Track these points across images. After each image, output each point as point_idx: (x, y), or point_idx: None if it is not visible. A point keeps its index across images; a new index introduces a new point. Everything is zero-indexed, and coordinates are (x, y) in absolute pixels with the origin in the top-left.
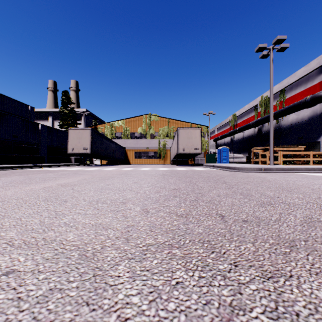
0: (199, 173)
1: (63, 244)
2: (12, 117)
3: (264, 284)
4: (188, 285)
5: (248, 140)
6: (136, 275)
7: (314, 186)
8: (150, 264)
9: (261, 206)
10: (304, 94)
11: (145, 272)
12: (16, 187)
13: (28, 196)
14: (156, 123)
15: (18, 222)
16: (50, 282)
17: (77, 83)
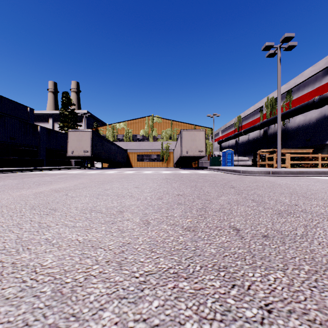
0: (204, 177)
1: (35, 273)
2: (10, 119)
3: None
4: None
5: (254, 143)
6: None
7: None
8: (148, 309)
9: (279, 215)
10: (312, 95)
11: (141, 325)
12: (5, 192)
13: (14, 204)
14: (159, 125)
15: None
16: None
17: (78, 84)
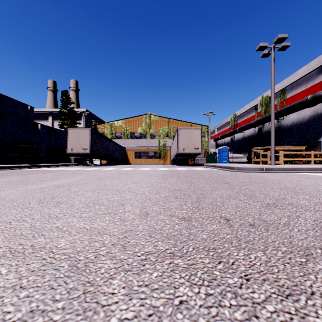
0: (200, 173)
1: (52, 253)
2: (11, 117)
3: (283, 303)
4: (194, 305)
5: (249, 140)
6: (133, 292)
7: (319, 187)
8: (149, 278)
9: (267, 208)
10: (305, 94)
11: (144, 288)
12: (11, 187)
13: (22, 198)
14: (156, 123)
15: (7, 226)
16: (32, 301)
17: (77, 83)
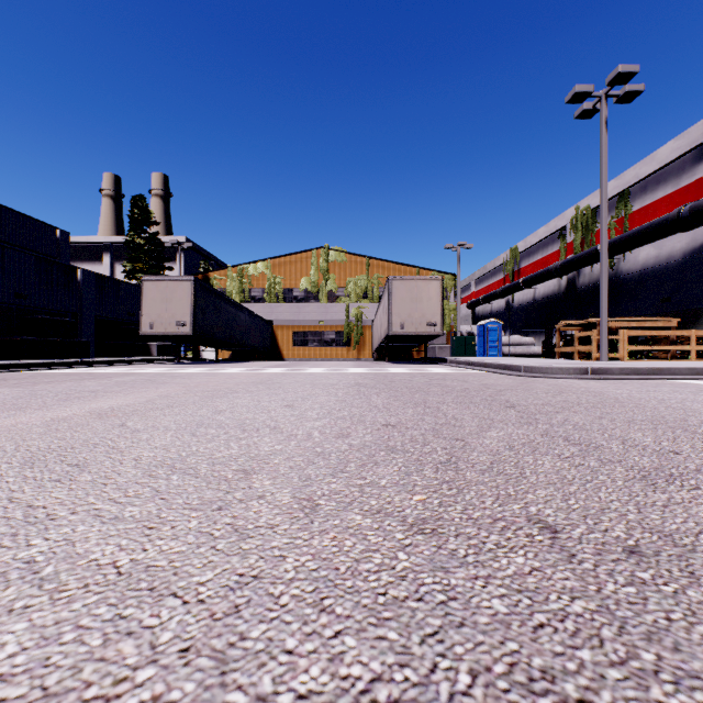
0: (442, 381)
1: None
2: (15, 254)
3: None
4: None
5: (546, 306)
6: None
7: None
8: None
9: (647, 484)
10: (674, 202)
11: None
12: None
13: None
14: (341, 268)
15: None
16: None
17: (167, 179)
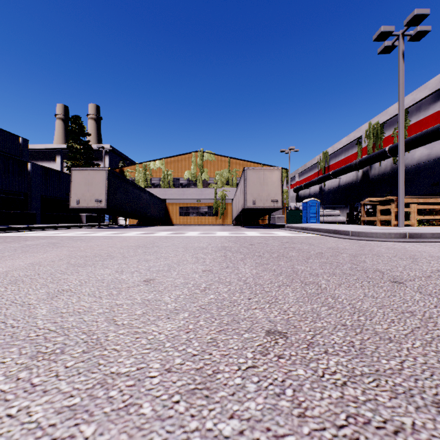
0: (293, 244)
1: None
2: None
3: None
4: None
5: (347, 189)
6: None
7: None
8: None
9: None
10: None
11: None
12: None
13: None
14: (211, 164)
15: None
16: None
17: (98, 108)
